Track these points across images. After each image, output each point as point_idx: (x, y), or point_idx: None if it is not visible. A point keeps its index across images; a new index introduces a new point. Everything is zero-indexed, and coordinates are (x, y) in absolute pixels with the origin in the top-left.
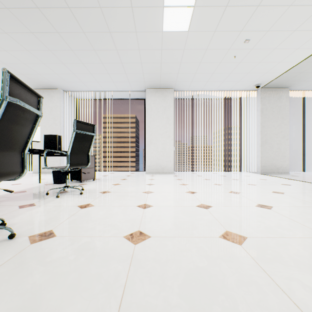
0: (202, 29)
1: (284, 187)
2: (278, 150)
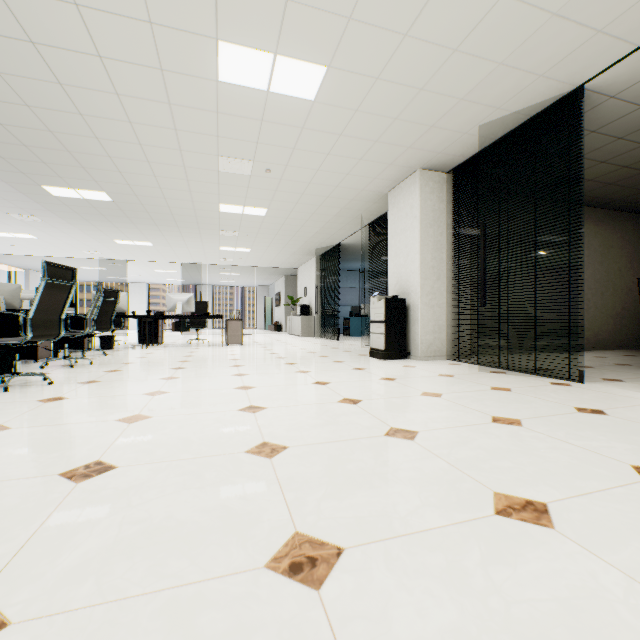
0: (5, 238)
1: None
2: None
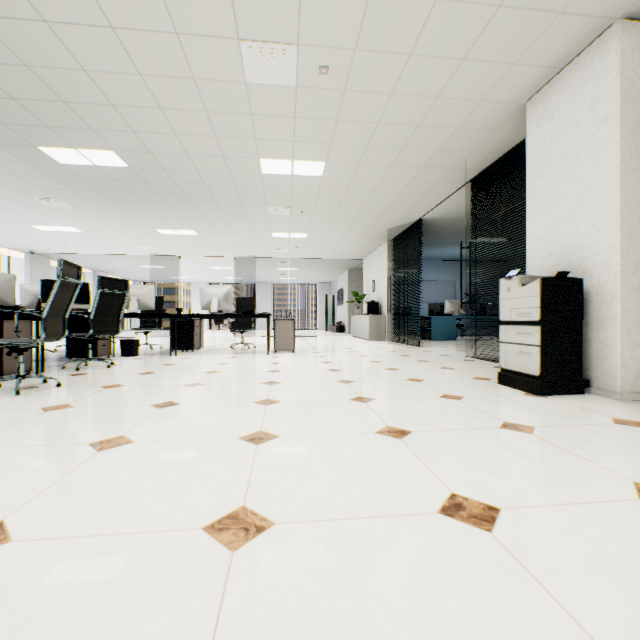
0: (53, 233)
1: None
2: None
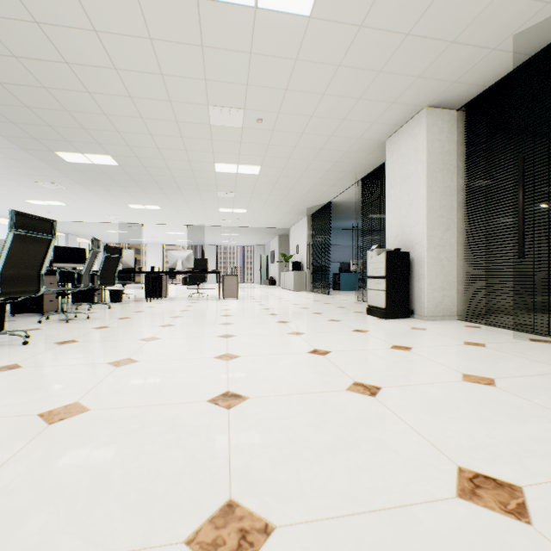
0: (41, 206)
1: None
2: None
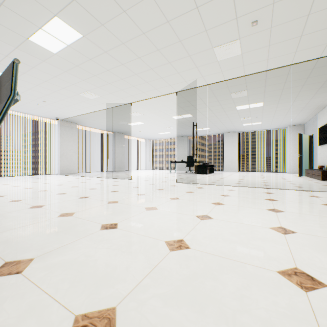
0: None
1: (65, 178)
2: (71, 160)
